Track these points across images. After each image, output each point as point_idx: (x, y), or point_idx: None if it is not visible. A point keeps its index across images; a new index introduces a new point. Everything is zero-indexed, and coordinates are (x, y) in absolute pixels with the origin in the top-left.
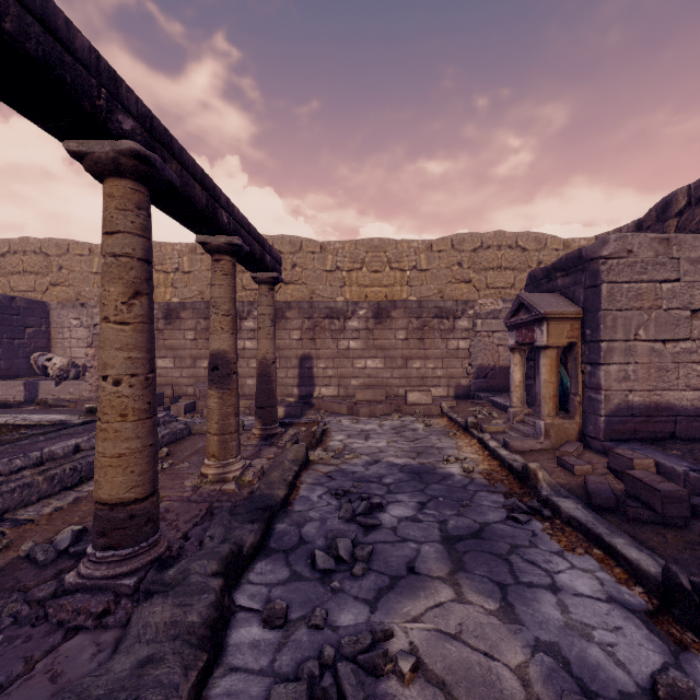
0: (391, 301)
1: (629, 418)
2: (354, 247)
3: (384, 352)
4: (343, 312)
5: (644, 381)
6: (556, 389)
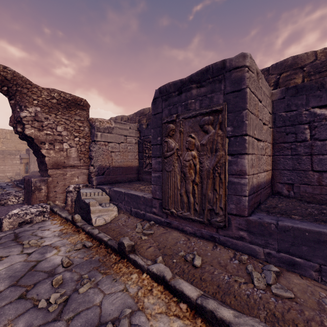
0: None
1: (35, 173)
2: None
3: None
4: None
5: (37, 167)
6: (24, 169)
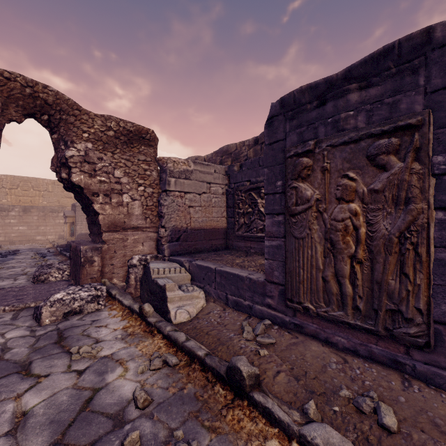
0: (31, 206)
1: (82, 235)
2: (13, 179)
3: (28, 224)
4: (8, 209)
5: (85, 229)
6: (70, 231)
